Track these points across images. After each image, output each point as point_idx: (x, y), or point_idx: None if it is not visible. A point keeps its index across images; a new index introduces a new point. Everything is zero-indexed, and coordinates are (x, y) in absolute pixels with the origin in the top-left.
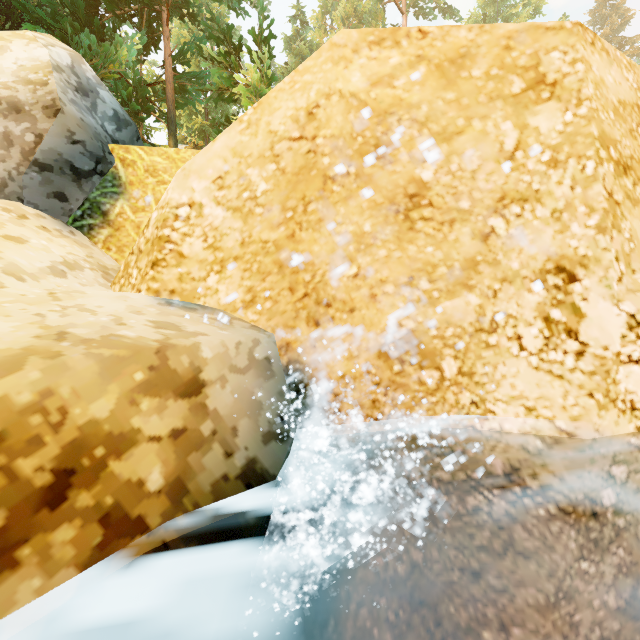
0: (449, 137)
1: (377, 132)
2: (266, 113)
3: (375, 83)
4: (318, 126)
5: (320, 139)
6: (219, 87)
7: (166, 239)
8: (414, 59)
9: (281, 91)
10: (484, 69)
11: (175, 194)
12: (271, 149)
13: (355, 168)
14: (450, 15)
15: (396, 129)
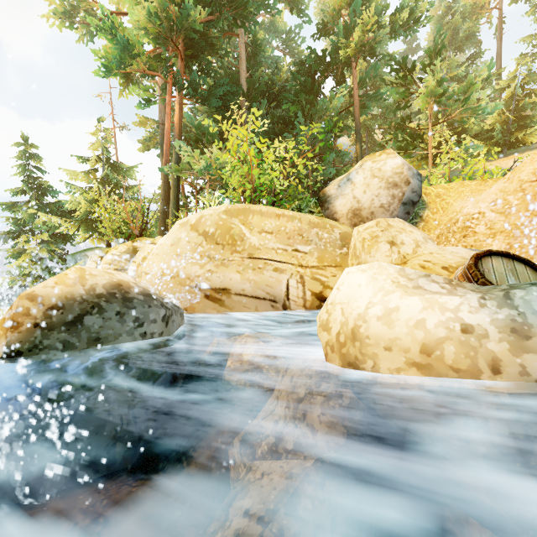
0: None
1: None
2: (517, 173)
3: None
4: None
5: None
6: (395, 99)
7: (468, 227)
8: None
9: (525, 163)
10: None
11: (472, 210)
12: (520, 187)
13: None
14: None
15: None
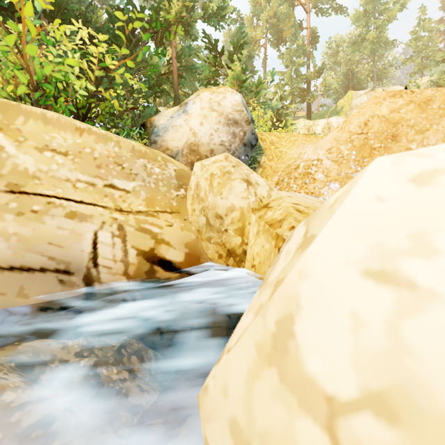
0: (423, 132)
1: (393, 130)
2: (348, 124)
3: (392, 111)
4: (368, 129)
5: (369, 134)
6: (208, 76)
7: (309, 173)
8: (408, 102)
9: (354, 116)
10: (438, 105)
11: (312, 156)
12: (349, 138)
13: (383, 144)
14: (340, 12)
15: (400, 129)
